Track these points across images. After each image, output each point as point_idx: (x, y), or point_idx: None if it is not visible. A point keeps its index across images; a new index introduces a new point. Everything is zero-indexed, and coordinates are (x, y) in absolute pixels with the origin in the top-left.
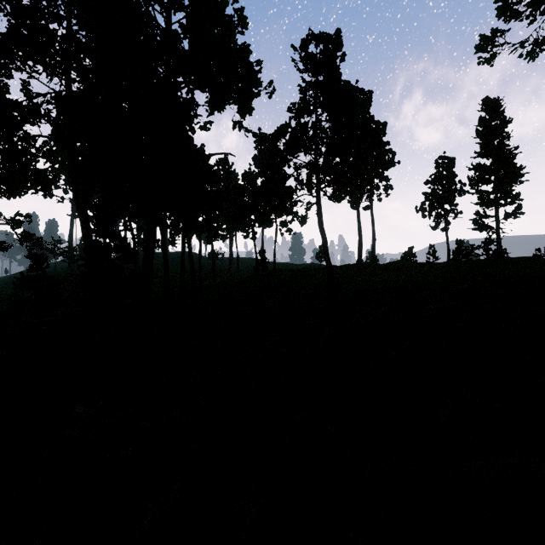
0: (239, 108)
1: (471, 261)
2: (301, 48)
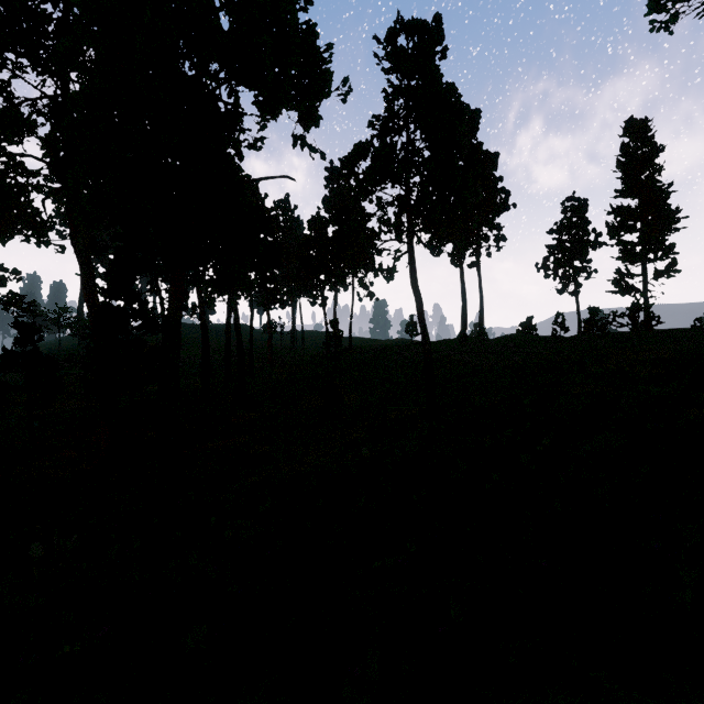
0: (302, 116)
1: (610, 333)
2: (386, 41)
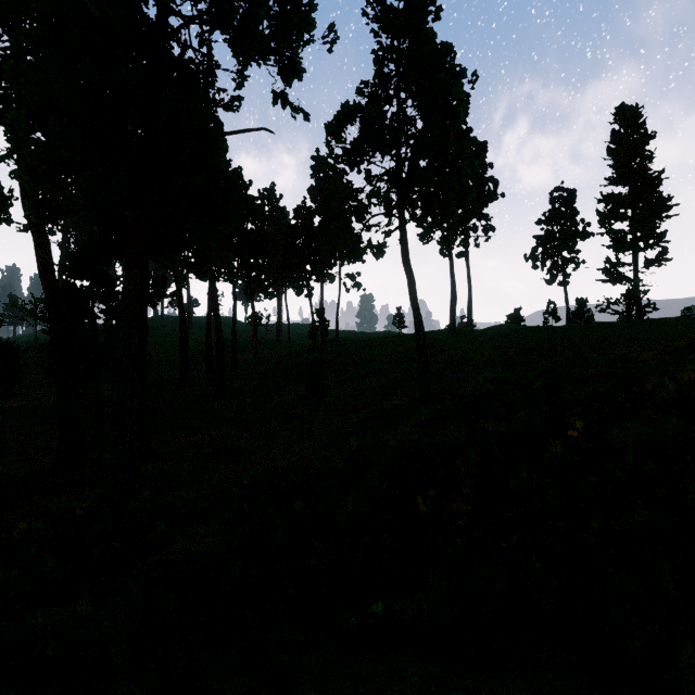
0: (282, 68)
1: (601, 323)
2: (376, 0)
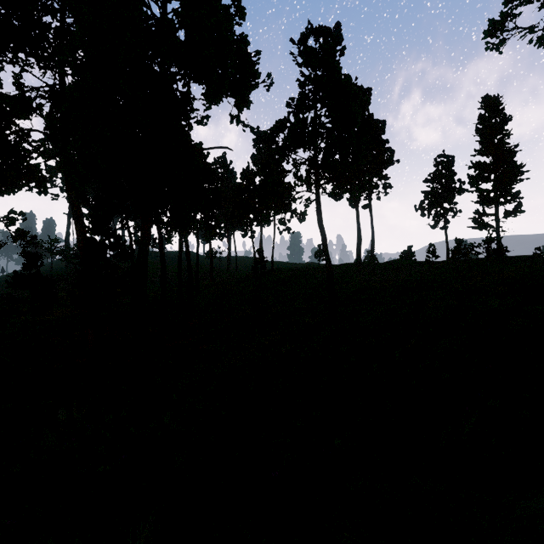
0: (237, 101)
1: (471, 259)
2: (299, 42)
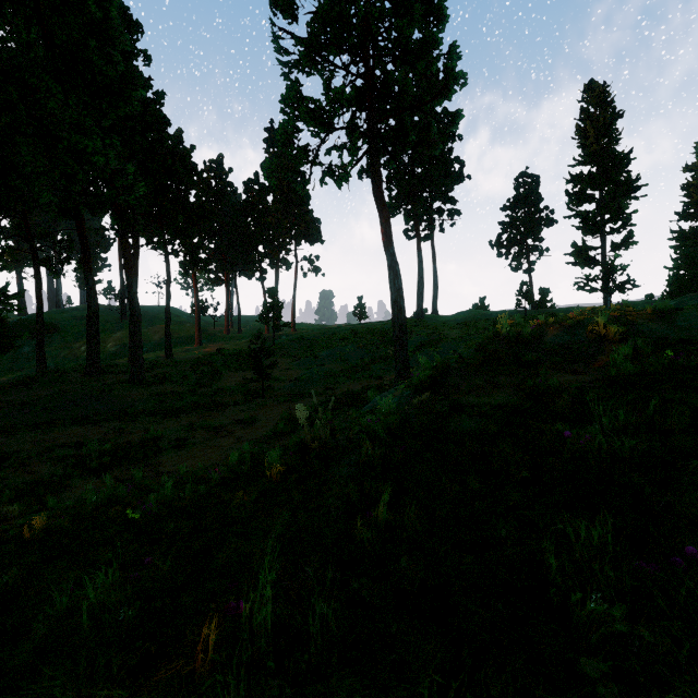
0: None
1: (571, 308)
2: None
